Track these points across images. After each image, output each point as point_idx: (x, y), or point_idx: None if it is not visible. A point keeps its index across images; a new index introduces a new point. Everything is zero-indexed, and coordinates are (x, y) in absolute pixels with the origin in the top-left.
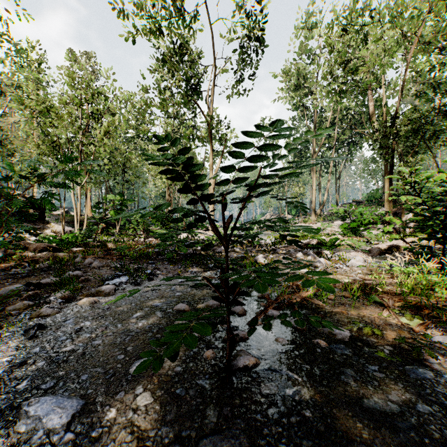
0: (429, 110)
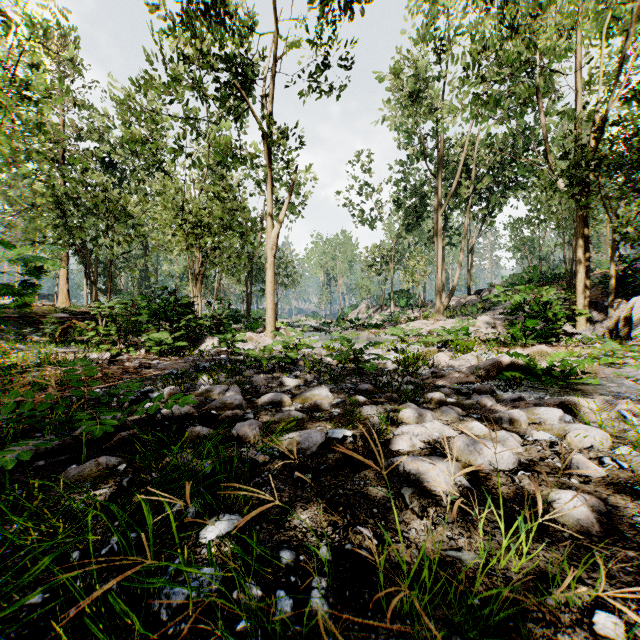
0: None
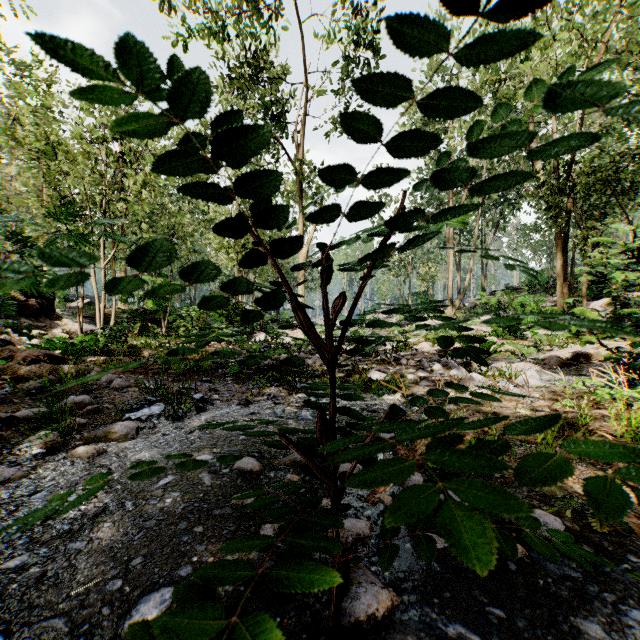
0: (623, 152)
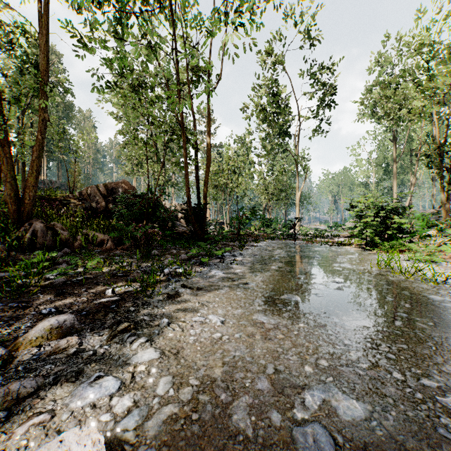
0: None
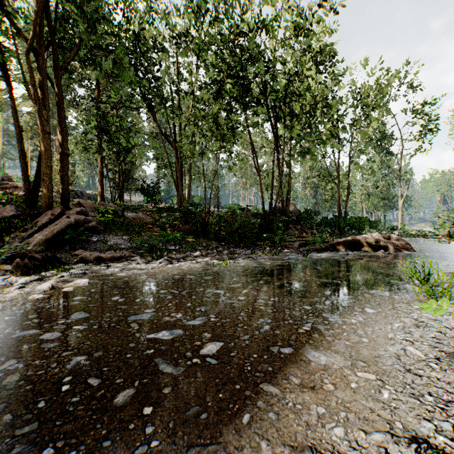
0: None
